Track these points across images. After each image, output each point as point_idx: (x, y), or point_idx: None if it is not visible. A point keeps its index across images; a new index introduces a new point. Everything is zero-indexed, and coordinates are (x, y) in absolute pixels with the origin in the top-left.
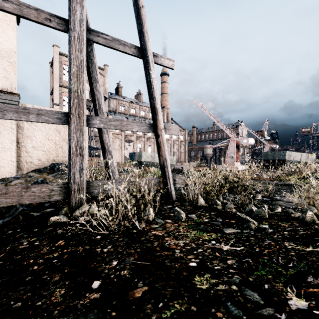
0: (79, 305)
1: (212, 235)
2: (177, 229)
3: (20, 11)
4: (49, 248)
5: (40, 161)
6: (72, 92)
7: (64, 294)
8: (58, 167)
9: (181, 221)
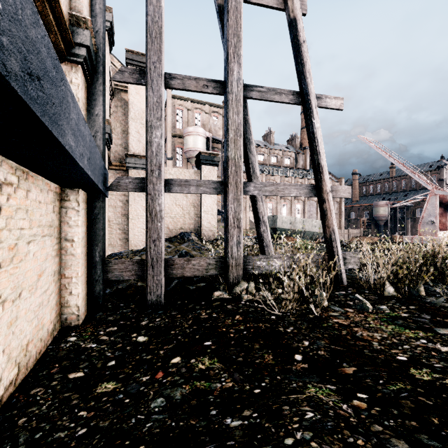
0: (294, 369)
1: (418, 333)
2: (365, 320)
3: (183, 84)
4: (231, 321)
5: (168, 229)
6: (229, 160)
7: (273, 359)
8: (188, 237)
9: (367, 312)
